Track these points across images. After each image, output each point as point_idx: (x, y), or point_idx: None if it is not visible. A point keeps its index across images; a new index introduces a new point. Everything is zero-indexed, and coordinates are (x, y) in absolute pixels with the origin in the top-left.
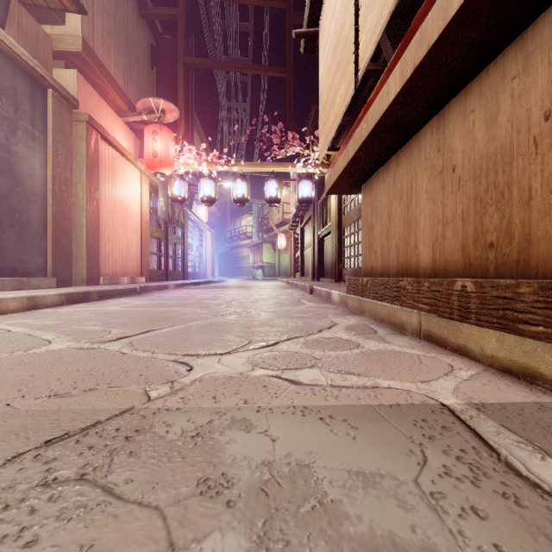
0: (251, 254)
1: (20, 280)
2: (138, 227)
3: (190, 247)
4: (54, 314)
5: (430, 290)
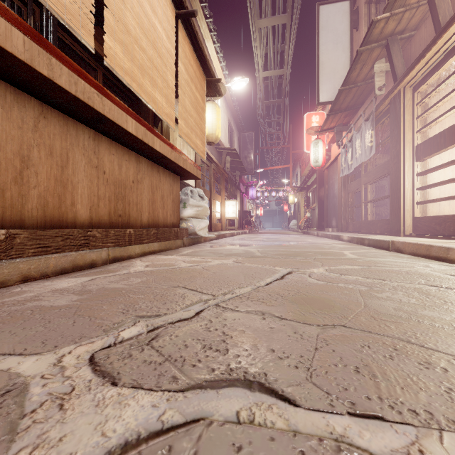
0: None
1: None
2: None
3: None
4: None
5: (115, 235)
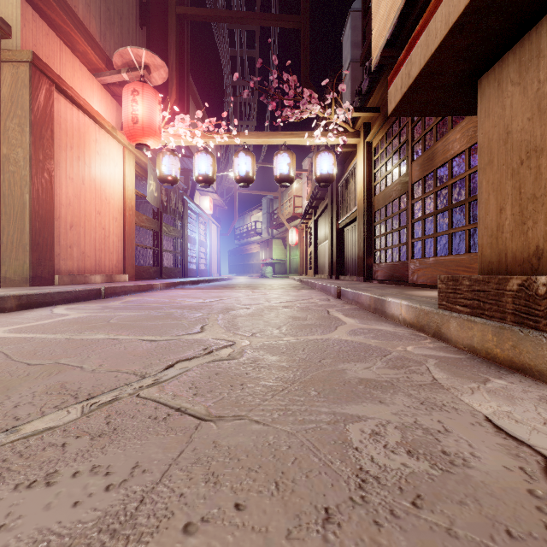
0: (260, 250)
1: None
2: (119, 213)
3: (191, 242)
4: None
5: None
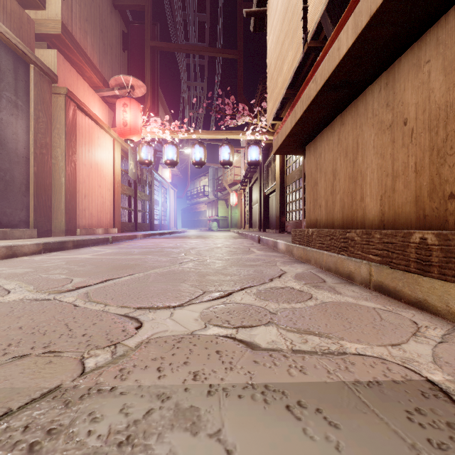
0: (208, 209)
1: (3, 231)
2: (111, 186)
3: (156, 204)
4: (29, 262)
5: (382, 241)
